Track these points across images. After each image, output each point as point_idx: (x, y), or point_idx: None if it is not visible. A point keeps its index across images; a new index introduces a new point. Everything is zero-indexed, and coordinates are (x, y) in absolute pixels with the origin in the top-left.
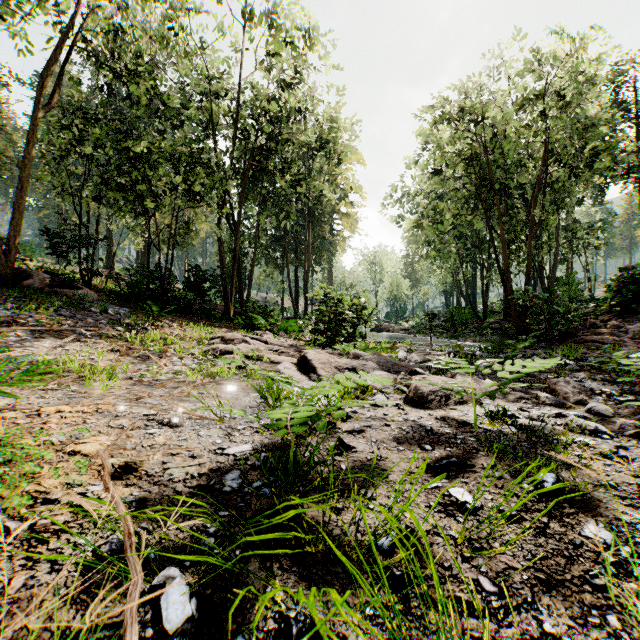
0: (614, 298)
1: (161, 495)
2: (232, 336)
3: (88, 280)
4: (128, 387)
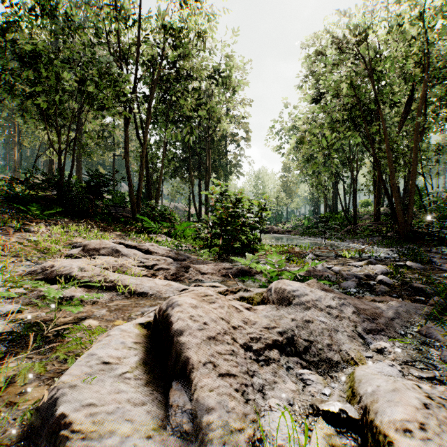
0: None
1: None
2: (100, 244)
3: None
4: None
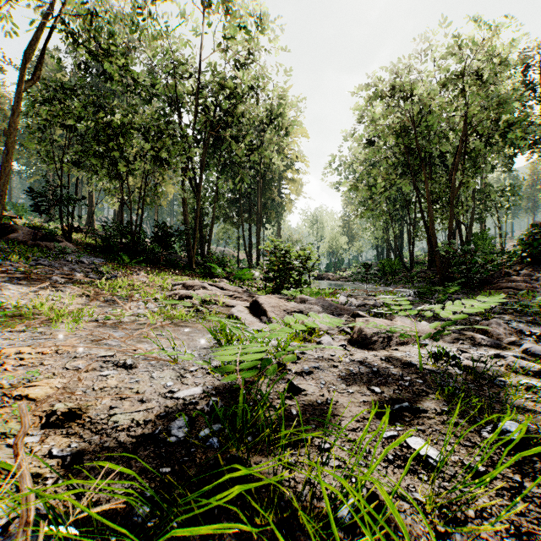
0: (525, 250)
1: (101, 447)
2: (192, 283)
3: (68, 235)
4: (92, 329)
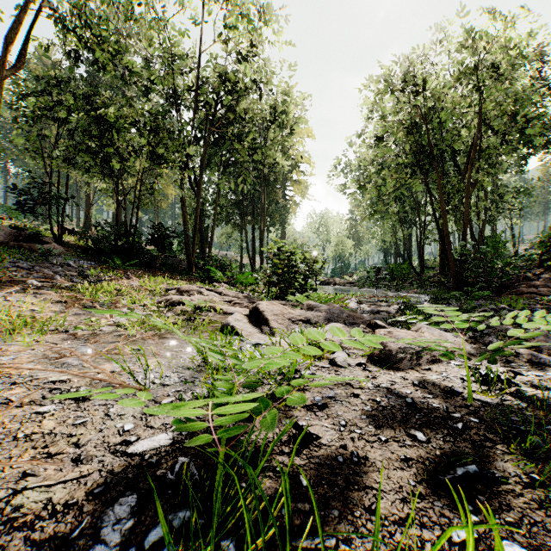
0: (545, 253)
1: None
2: (188, 287)
3: (59, 236)
4: (57, 342)
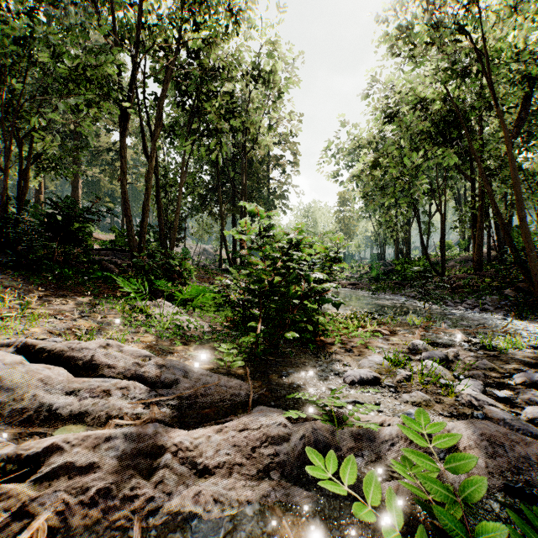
0: None
1: None
2: None
3: None
4: None
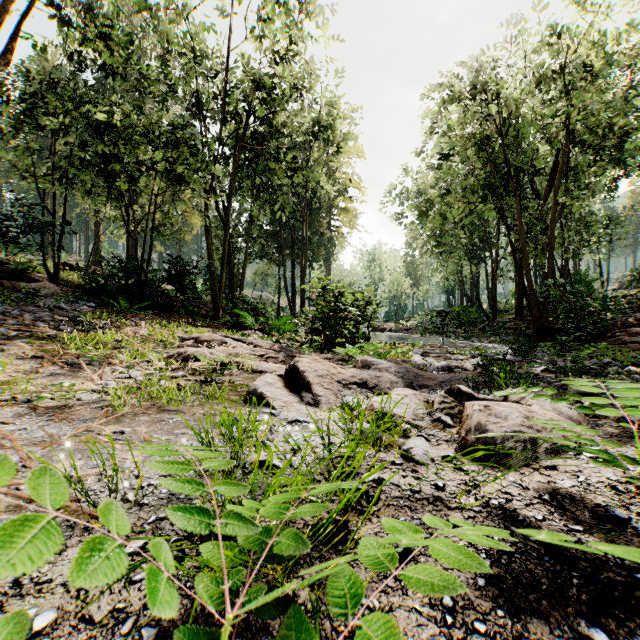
0: None
1: None
2: (209, 337)
3: (54, 273)
4: (6, 420)
